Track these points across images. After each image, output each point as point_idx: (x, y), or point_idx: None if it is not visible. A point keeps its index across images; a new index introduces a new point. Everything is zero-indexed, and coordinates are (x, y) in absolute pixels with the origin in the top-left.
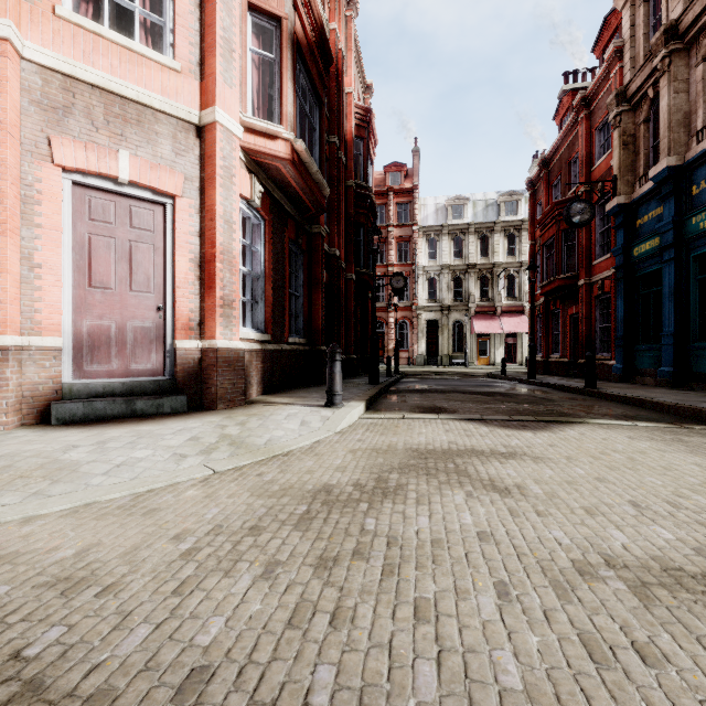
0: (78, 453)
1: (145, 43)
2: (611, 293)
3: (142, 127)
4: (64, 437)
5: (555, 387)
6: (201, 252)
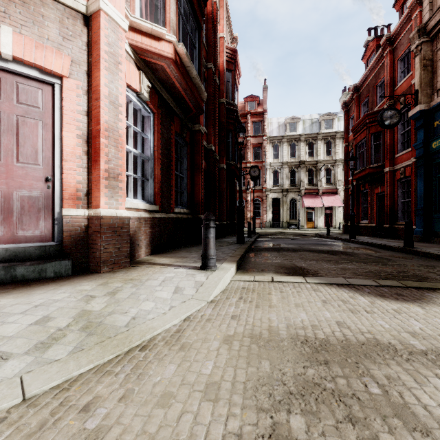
0: None
1: None
2: (412, 177)
3: (27, 8)
4: None
5: (376, 246)
6: (88, 129)
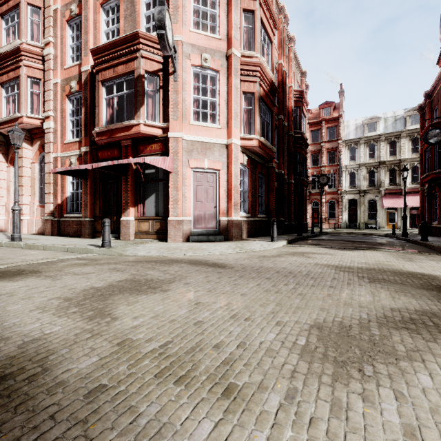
0: (204, 247)
1: (210, 120)
2: None
3: (210, 150)
4: (197, 244)
5: (407, 241)
6: (227, 187)
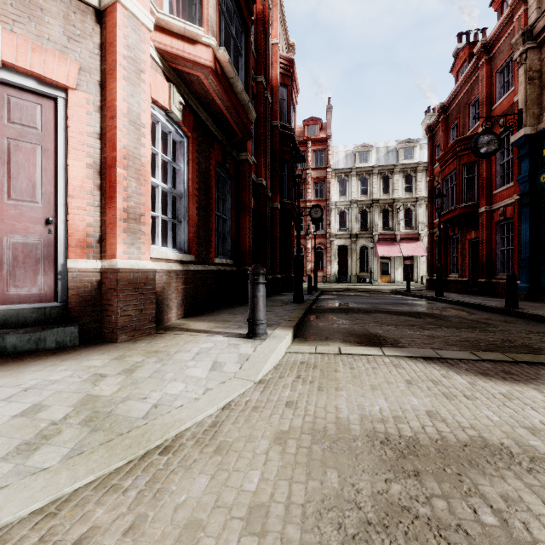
0: None
1: None
2: (514, 219)
3: None
4: None
5: (470, 306)
6: (101, 156)
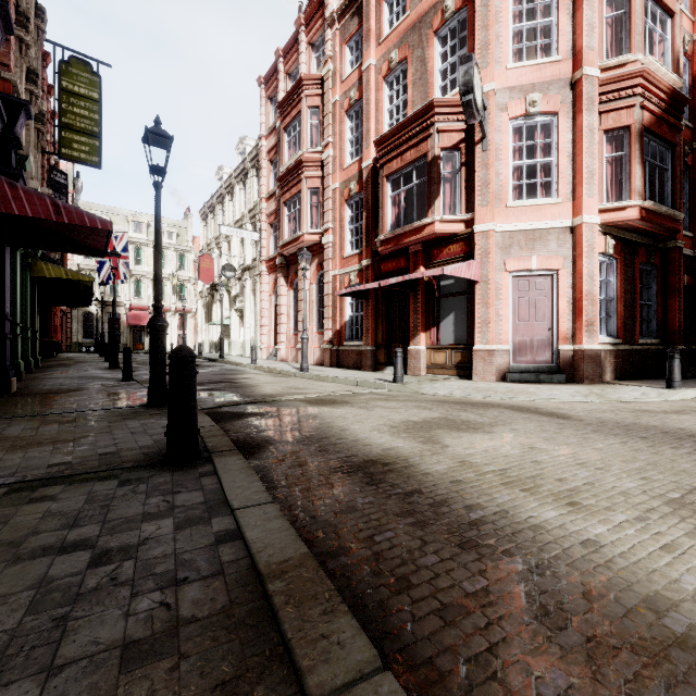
0: (532, 390)
1: (541, 194)
2: None
3: (542, 240)
4: (519, 385)
5: None
6: (572, 296)
